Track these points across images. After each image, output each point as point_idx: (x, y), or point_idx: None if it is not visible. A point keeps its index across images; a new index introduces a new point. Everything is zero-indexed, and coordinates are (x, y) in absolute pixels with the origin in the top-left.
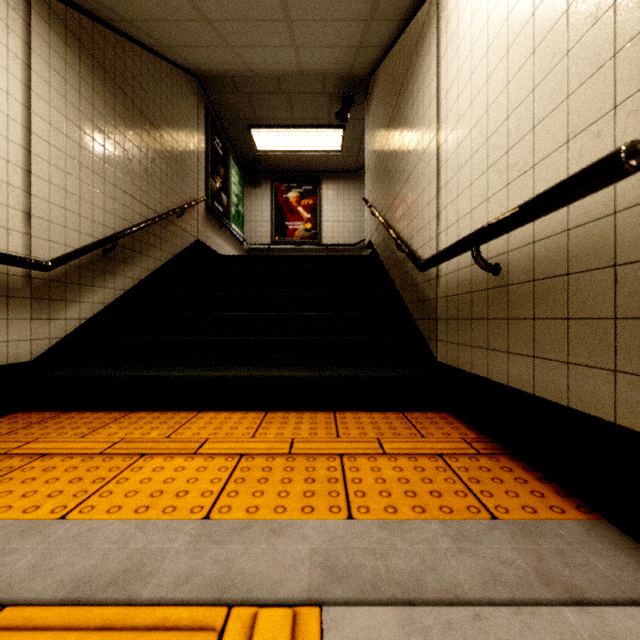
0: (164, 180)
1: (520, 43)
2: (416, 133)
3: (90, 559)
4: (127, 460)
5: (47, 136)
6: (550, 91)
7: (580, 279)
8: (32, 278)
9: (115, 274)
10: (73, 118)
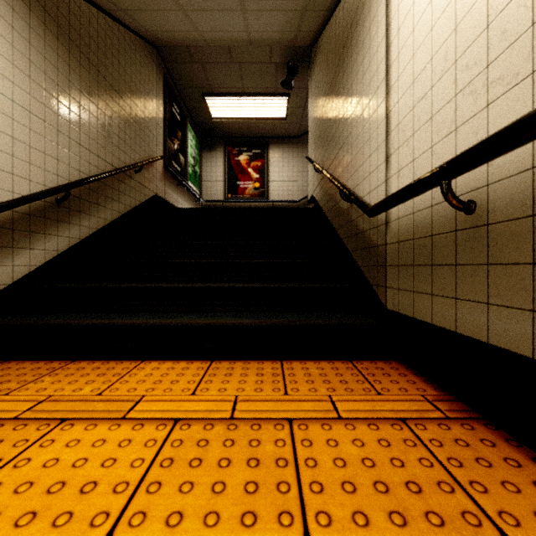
0: (122, 137)
1: None
2: (361, 83)
3: None
4: (42, 428)
5: None
6: None
7: None
8: None
9: (70, 223)
10: (22, 66)
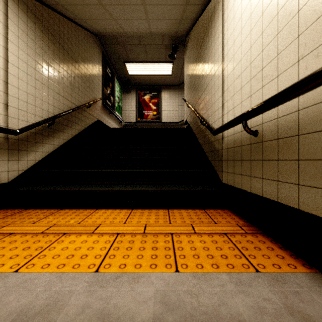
0: (80, 88)
1: (269, 9)
2: (211, 63)
3: (28, 297)
4: (56, 236)
5: (17, 64)
6: (287, 34)
7: (306, 137)
8: (9, 138)
9: (54, 137)
10: (31, 55)
